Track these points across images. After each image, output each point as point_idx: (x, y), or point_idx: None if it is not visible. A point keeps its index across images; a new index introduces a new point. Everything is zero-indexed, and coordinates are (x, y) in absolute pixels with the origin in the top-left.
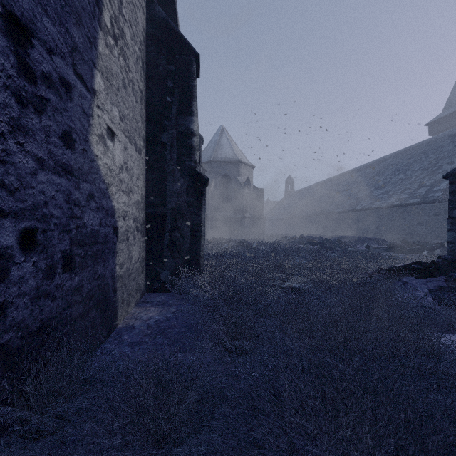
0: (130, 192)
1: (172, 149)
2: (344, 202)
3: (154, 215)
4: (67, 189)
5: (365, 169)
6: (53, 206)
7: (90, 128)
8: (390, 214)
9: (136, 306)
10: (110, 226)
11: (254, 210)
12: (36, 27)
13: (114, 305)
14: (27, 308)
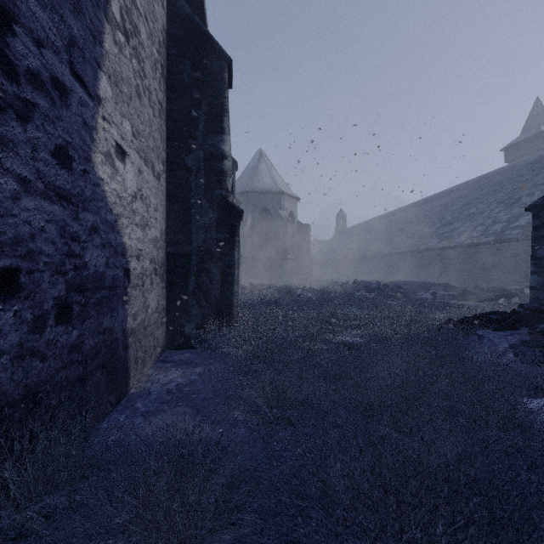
0: (145, 226)
1: (198, 174)
2: (405, 241)
3: (176, 255)
4: (62, 219)
5: (430, 202)
6: (42, 241)
7: (94, 144)
8: (459, 255)
9: (154, 366)
10: (119, 267)
11: (299, 250)
12: (19, 10)
13: (125, 365)
14: (6, 370)
